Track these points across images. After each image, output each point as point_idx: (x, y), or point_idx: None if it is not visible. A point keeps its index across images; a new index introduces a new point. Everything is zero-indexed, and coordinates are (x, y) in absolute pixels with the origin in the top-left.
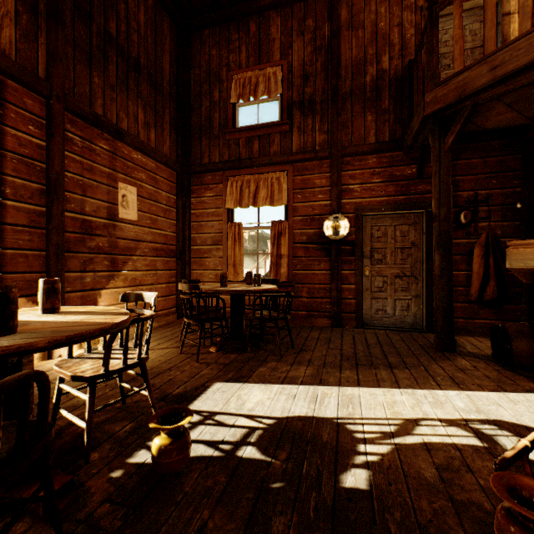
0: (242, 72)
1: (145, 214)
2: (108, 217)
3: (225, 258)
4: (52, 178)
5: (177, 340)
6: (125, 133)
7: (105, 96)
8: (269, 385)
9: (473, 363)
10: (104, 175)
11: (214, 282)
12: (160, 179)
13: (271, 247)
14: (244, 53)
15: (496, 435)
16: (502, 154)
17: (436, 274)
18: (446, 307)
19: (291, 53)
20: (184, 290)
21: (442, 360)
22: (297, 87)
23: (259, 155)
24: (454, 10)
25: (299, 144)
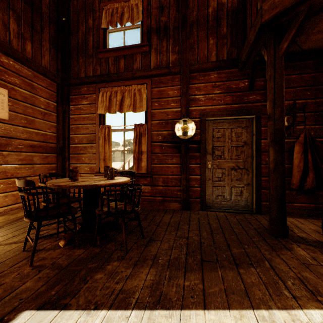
0: (111, 3)
1: (19, 115)
2: None
3: (97, 154)
4: None
5: None
6: None
7: None
8: (93, 312)
9: (311, 253)
10: None
11: (88, 173)
12: (38, 87)
13: (134, 145)
14: None
15: None
16: (315, 71)
17: (271, 167)
18: (280, 197)
19: None
20: (19, 187)
21: (281, 250)
22: (154, 16)
23: (125, 71)
24: None
25: (156, 62)
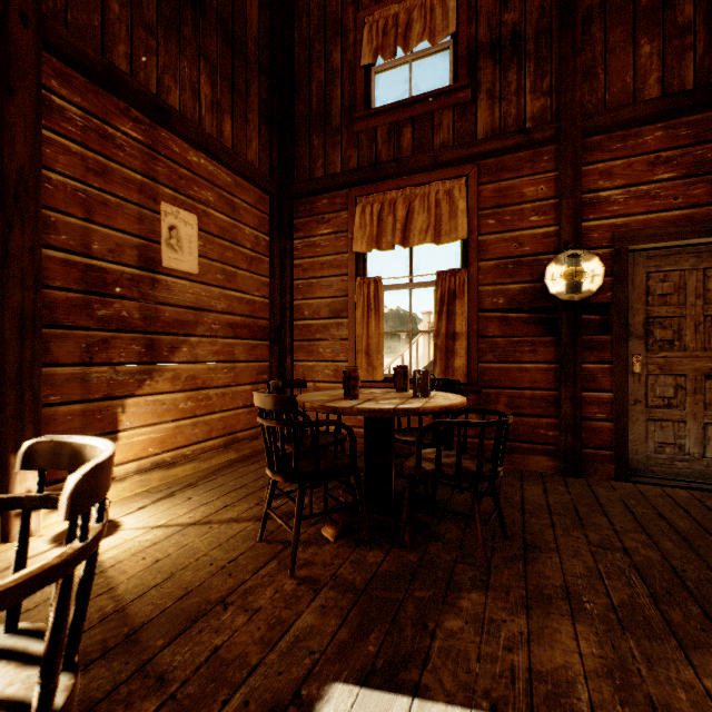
0: (381, 7)
1: (213, 264)
2: (139, 264)
3: (352, 340)
4: (9, 177)
5: (261, 496)
6: (173, 114)
7: (134, 41)
8: None
9: None
10: (132, 186)
11: (332, 382)
12: (241, 205)
13: (435, 319)
14: None
15: None
16: None
17: None
18: None
19: None
20: (264, 408)
21: None
22: (486, 15)
23: (413, 153)
24: None
25: (490, 123)
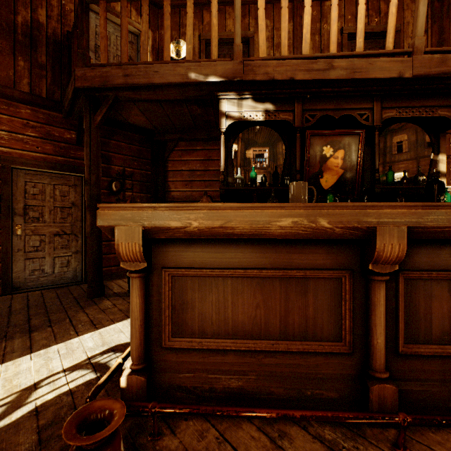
0: None
1: None
2: None
3: None
4: None
5: None
6: None
7: None
8: None
9: (114, 301)
10: None
11: None
12: None
13: None
14: None
15: (110, 360)
16: (141, 145)
17: (88, 231)
18: (97, 259)
19: None
20: None
21: (90, 307)
22: None
23: None
24: (101, 10)
25: None
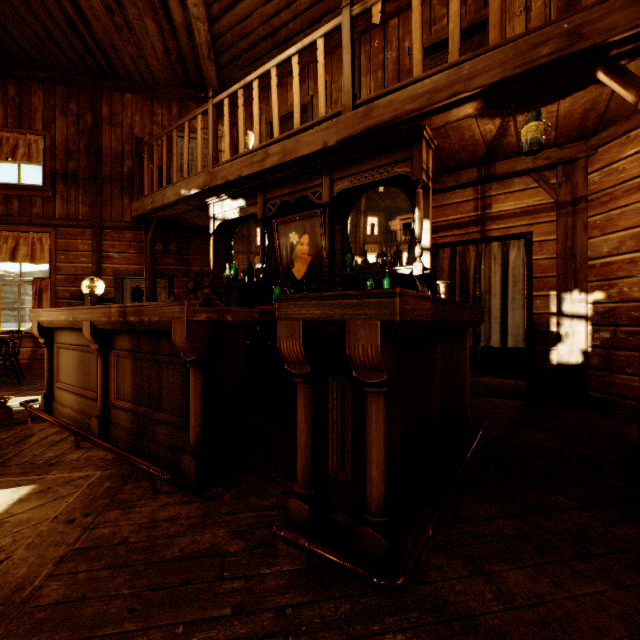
0: None
1: None
2: None
3: None
4: None
5: None
6: None
7: None
8: None
9: None
10: None
11: None
12: None
13: (33, 301)
14: (2, 112)
15: None
16: (218, 244)
17: None
18: None
19: (55, 128)
20: None
21: None
22: (61, 159)
23: (20, 214)
24: (145, 154)
25: (62, 211)
